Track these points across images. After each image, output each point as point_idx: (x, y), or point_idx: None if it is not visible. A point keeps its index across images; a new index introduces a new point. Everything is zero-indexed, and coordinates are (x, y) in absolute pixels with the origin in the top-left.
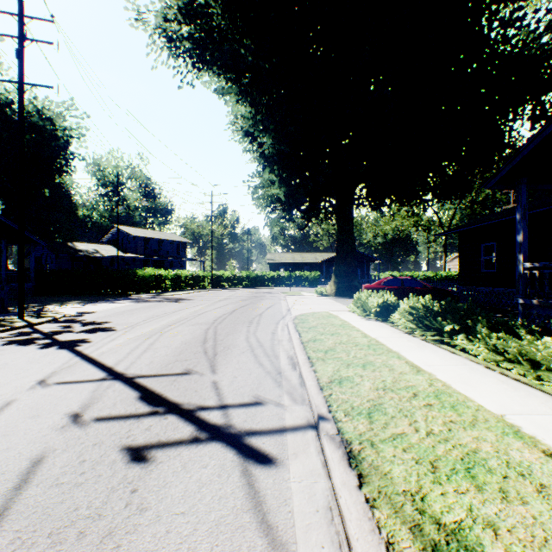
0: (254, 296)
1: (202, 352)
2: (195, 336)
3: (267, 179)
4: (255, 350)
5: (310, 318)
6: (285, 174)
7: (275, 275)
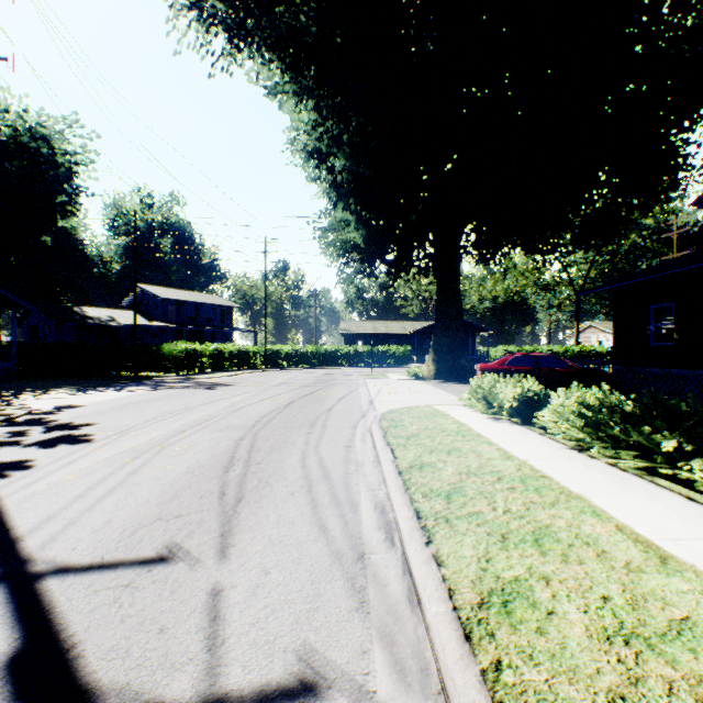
0: (321, 379)
1: (215, 493)
2: (215, 455)
3: (340, 219)
4: (315, 488)
5: (405, 418)
6: (365, 212)
7: (351, 350)
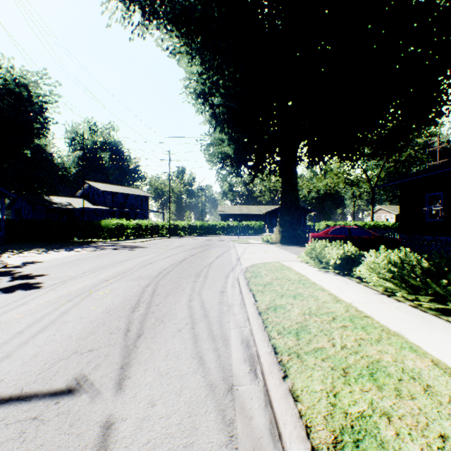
0: (205, 243)
1: (122, 330)
2: (127, 298)
3: (218, 138)
4: (197, 325)
5: (262, 271)
6: (234, 133)
7: (225, 225)
